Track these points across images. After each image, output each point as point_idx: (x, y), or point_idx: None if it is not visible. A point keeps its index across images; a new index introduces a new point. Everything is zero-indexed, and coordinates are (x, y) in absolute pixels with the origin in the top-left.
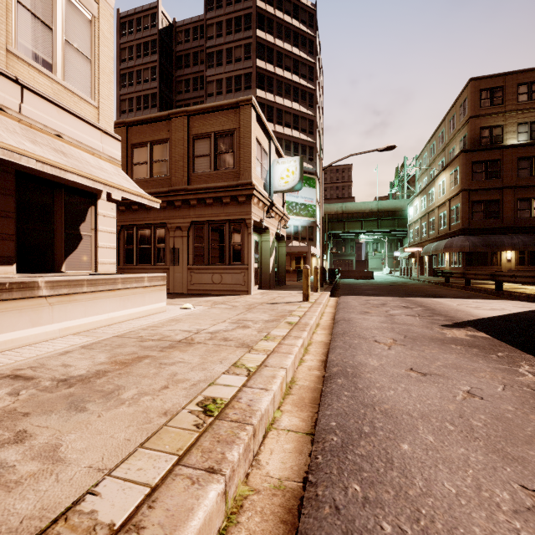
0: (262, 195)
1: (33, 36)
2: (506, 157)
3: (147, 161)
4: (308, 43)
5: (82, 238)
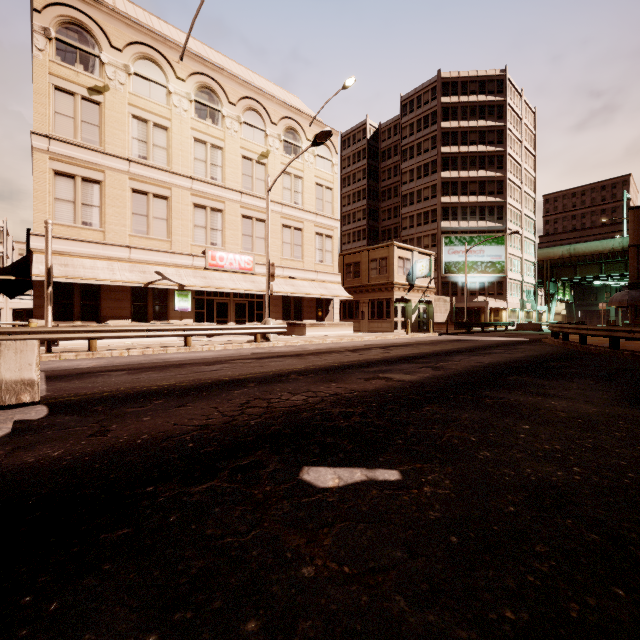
0: (401, 285)
1: (319, 255)
2: None
3: (352, 271)
4: (496, 109)
5: (329, 311)
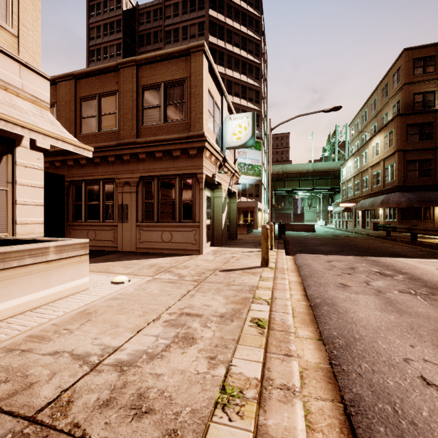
0: (215, 148)
1: None
2: None
3: (96, 115)
4: (254, 22)
5: None
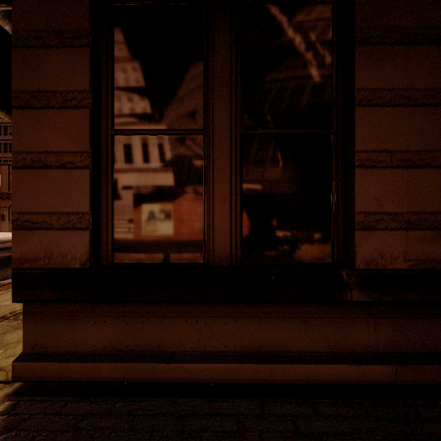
0: None
1: None
2: None
3: None
4: None
5: None
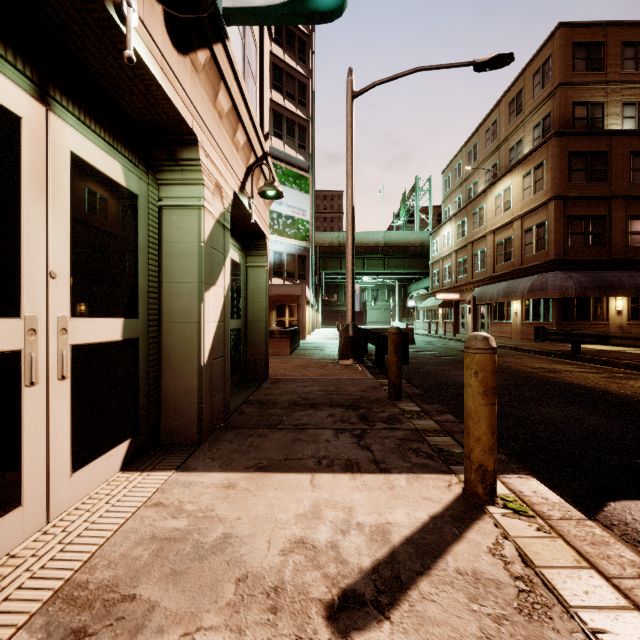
0: None
1: None
2: (616, 149)
3: None
4: None
5: None
